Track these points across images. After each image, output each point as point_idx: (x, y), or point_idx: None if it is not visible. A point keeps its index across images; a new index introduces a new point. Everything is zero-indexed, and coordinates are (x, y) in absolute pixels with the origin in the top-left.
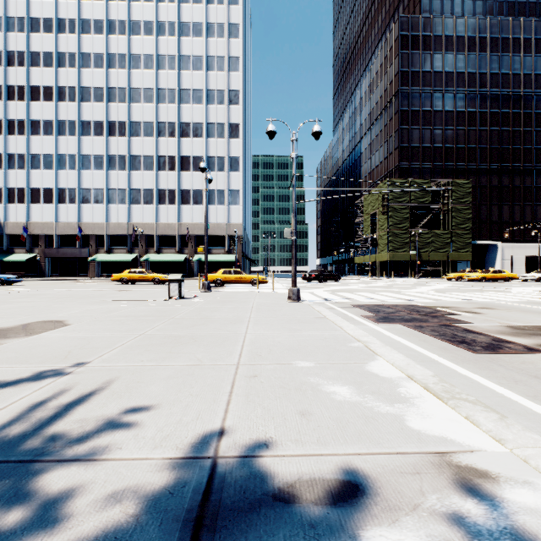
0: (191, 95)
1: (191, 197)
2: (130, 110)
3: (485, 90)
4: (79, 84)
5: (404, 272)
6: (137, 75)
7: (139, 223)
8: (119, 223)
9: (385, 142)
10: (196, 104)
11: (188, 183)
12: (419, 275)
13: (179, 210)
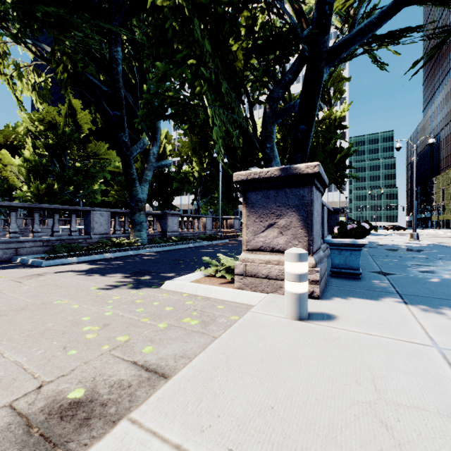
0: None
1: None
2: None
3: None
4: None
5: None
6: None
7: None
8: None
9: None
10: None
11: None
12: None
13: None
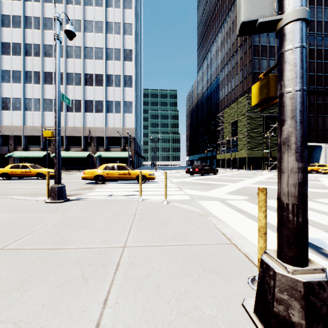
0: (93, 26)
1: (93, 106)
2: (43, 35)
3: (313, 32)
4: (0, 12)
5: (256, 166)
6: (49, 7)
7: (50, 126)
8: (34, 126)
9: (240, 71)
10: (98, 33)
11: (91, 95)
12: (267, 168)
13: (84, 116)
